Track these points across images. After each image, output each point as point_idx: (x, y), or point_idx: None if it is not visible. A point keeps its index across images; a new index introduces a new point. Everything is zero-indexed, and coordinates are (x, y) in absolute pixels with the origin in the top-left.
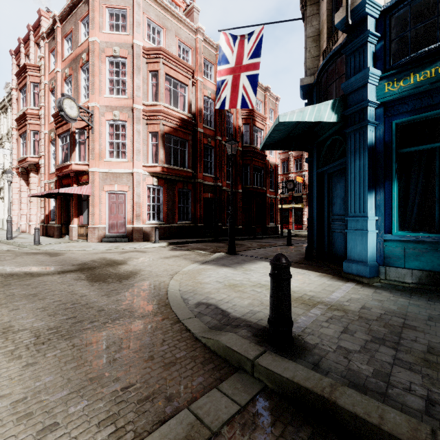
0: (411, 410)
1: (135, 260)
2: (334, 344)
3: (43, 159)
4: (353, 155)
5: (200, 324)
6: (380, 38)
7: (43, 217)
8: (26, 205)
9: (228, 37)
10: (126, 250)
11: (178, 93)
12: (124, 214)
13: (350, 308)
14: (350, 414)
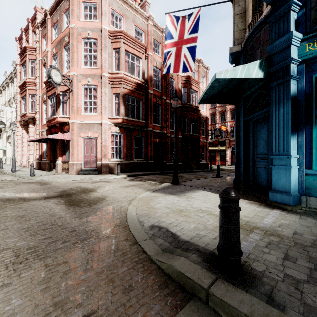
0: None
1: (102, 188)
2: (280, 272)
3: (38, 114)
4: (277, 104)
5: (154, 246)
6: (301, 7)
7: (38, 156)
8: (26, 148)
9: (173, 18)
10: (96, 180)
11: (134, 64)
12: (95, 154)
13: (283, 233)
14: None
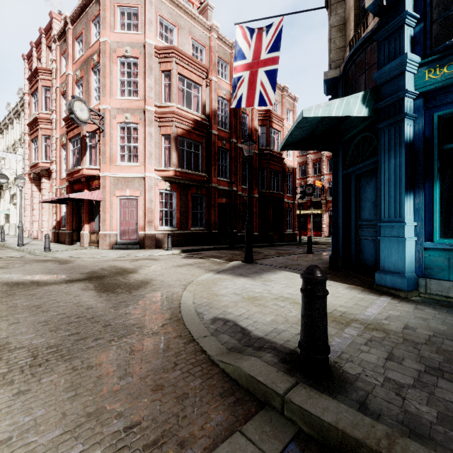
0: None
1: (147, 268)
2: (380, 375)
3: (55, 164)
4: (387, 152)
5: (217, 344)
6: (419, 20)
7: (55, 223)
8: (38, 212)
9: (245, 30)
10: (137, 258)
11: (191, 94)
12: (136, 220)
13: (390, 327)
14: None
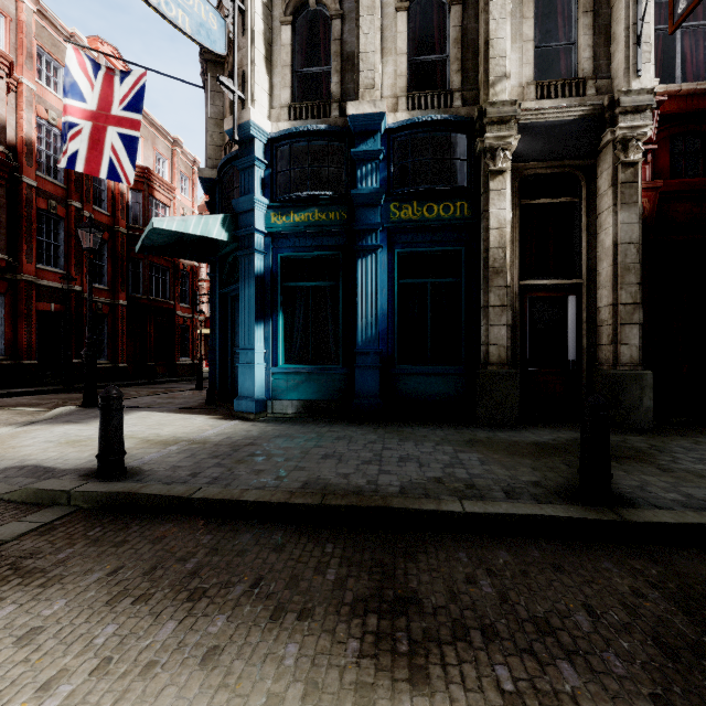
0: (198, 484)
1: None
2: (170, 466)
3: None
4: (243, 281)
5: (4, 486)
6: (268, 166)
7: None
8: None
9: (84, 59)
10: None
11: None
12: None
13: (213, 440)
14: (147, 496)
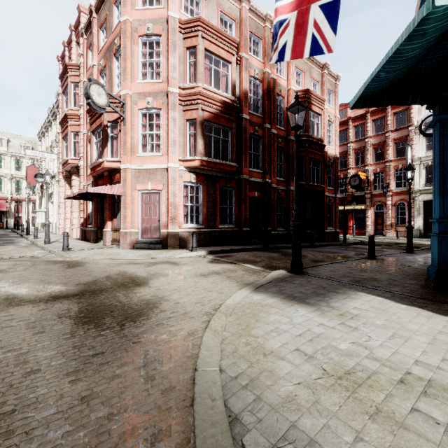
0: None
1: (161, 278)
2: None
3: (82, 161)
4: None
5: None
6: None
7: (82, 221)
8: (70, 209)
9: None
10: (156, 260)
11: (219, 73)
12: (158, 217)
13: None
14: None
